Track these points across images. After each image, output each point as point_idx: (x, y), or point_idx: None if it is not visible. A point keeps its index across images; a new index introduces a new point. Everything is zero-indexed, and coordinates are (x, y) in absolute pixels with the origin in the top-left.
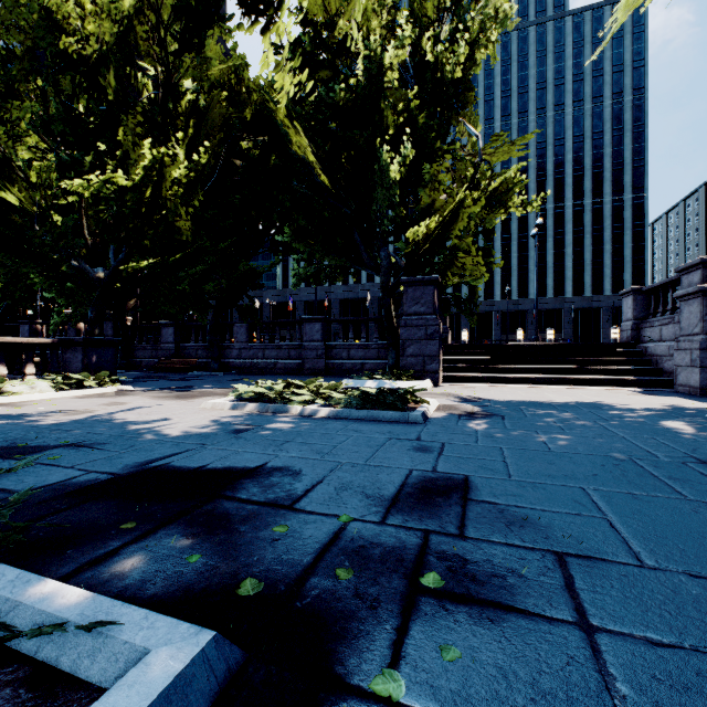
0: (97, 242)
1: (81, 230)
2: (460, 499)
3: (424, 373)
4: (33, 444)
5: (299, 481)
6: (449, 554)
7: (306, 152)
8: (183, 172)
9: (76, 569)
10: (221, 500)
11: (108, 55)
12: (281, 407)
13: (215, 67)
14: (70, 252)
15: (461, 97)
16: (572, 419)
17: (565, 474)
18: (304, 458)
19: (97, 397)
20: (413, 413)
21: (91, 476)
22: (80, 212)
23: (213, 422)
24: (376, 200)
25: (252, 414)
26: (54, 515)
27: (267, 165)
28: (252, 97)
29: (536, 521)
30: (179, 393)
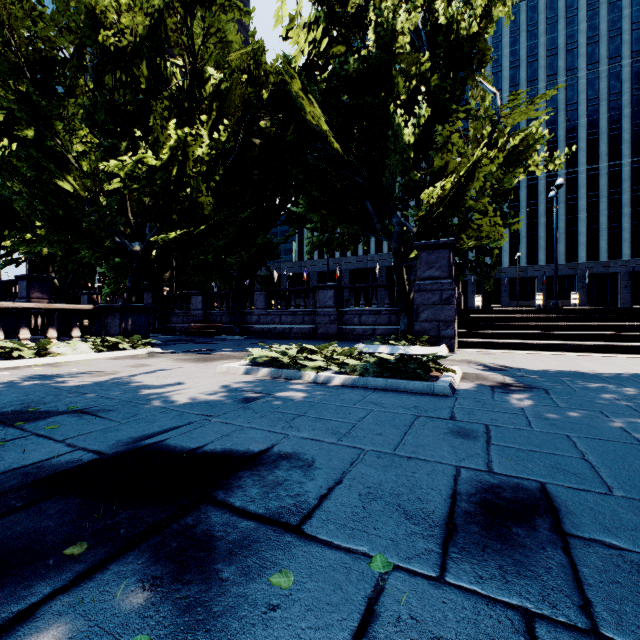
0: (139, 222)
1: (125, 212)
2: (553, 533)
3: (439, 339)
4: (43, 409)
5: (312, 478)
6: None
7: (319, 122)
8: (206, 150)
9: None
10: (208, 508)
11: (141, 48)
12: (293, 372)
13: (236, 53)
14: (112, 229)
15: (476, 57)
16: (638, 395)
17: None
18: (317, 441)
19: (128, 358)
20: (439, 384)
21: (74, 455)
22: (124, 197)
23: (224, 388)
24: (388, 166)
25: (264, 380)
26: None
27: (283, 139)
28: (269, 80)
29: None
30: (200, 356)
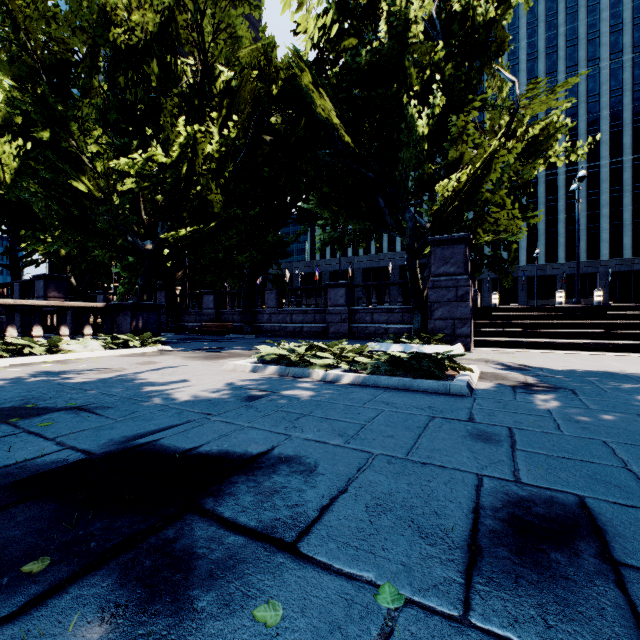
0: (152, 222)
1: (139, 212)
2: (601, 562)
3: (454, 337)
4: (42, 405)
5: (313, 485)
6: None
7: (330, 116)
8: (216, 147)
9: None
10: (193, 518)
11: (152, 46)
12: (301, 370)
13: (246, 49)
14: (125, 228)
15: (493, 45)
16: None
17: None
18: (322, 443)
19: (137, 356)
20: (456, 383)
21: (61, 455)
22: (138, 197)
23: (229, 386)
24: (400, 160)
25: (271, 378)
26: None
27: (293, 135)
28: (280, 76)
29: None
30: (209, 354)
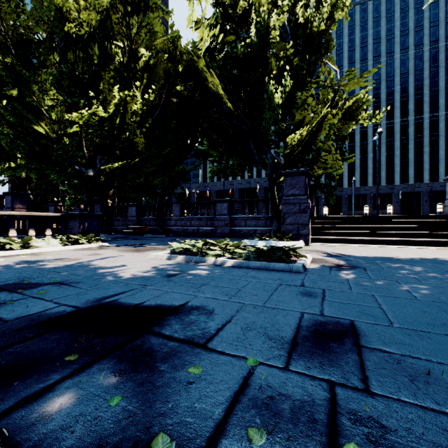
0: (91, 155)
1: (81, 148)
2: (353, 346)
3: (298, 236)
4: (34, 282)
5: (212, 319)
6: (361, 415)
7: (217, 89)
8: (140, 107)
9: (13, 405)
10: (149, 336)
11: (94, 35)
12: (200, 258)
13: (160, 39)
14: (73, 160)
15: (324, 45)
16: (422, 271)
17: (442, 323)
18: (216, 299)
19: (86, 250)
20: (296, 265)
21: (60, 309)
22: (81, 137)
23: (154, 268)
24: (264, 119)
25: (180, 263)
26: (21, 343)
27: (192, 99)
28: (183, 58)
29: (439, 377)
30: (136, 248)
